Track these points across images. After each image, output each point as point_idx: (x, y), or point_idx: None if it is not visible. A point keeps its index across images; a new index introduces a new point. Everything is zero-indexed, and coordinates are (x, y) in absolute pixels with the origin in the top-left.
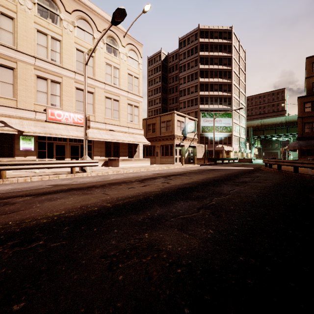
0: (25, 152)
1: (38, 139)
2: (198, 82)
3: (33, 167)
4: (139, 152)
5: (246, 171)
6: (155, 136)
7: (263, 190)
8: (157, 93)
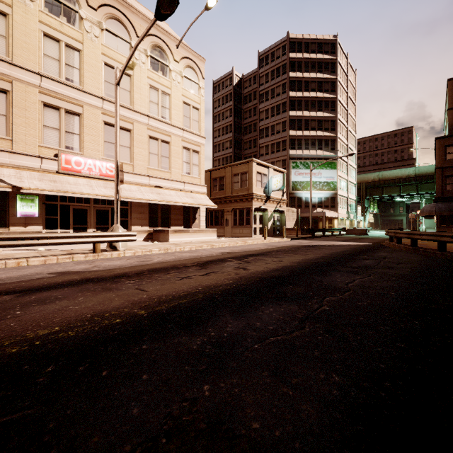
0: (25, 219)
1: (45, 199)
2: (287, 117)
3: (31, 243)
4: (199, 219)
5: (363, 249)
6: (223, 195)
7: (401, 281)
8: (227, 133)
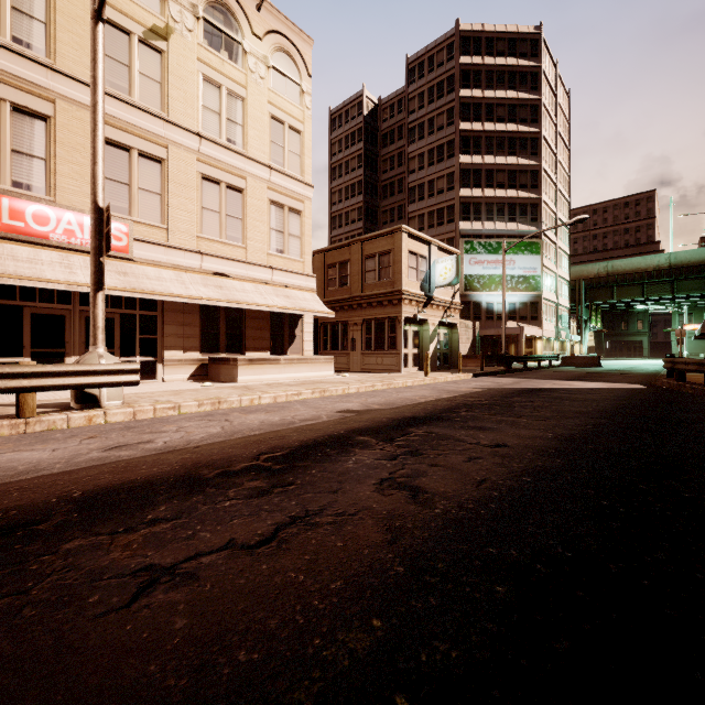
0: None
1: None
2: (456, 165)
3: None
4: (302, 338)
5: (654, 401)
6: (347, 295)
7: None
8: (354, 196)
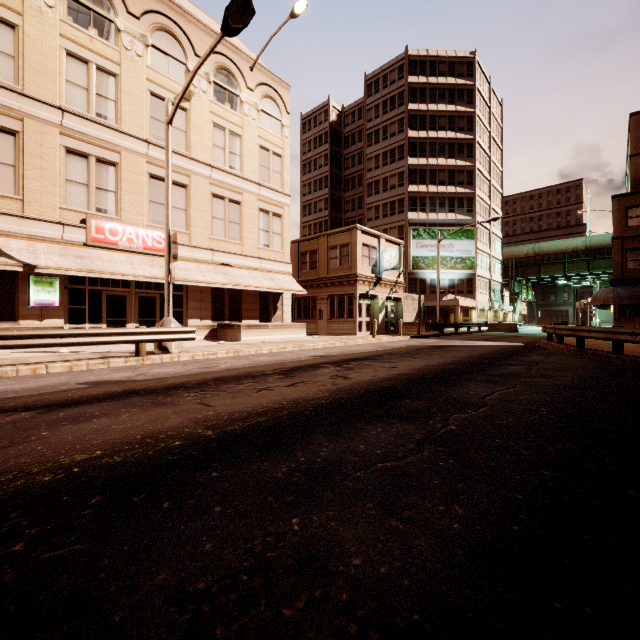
0: (40, 310)
1: (68, 282)
2: (405, 166)
3: (51, 343)
4: (282, 310)
5: (510, 352)
6: (316, 276)
7: (557, 394)
8: (321, 189)
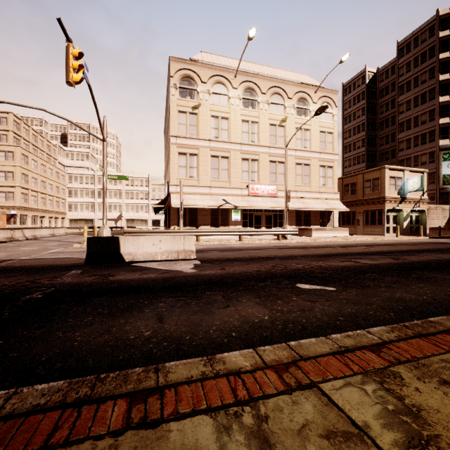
0: (235, 222)
1: (242, 211)
2: (436, 104)
3: (256, 234)
4: (333, 220)
5: None
6: (355, 199)
7: None
8: (359, 132)
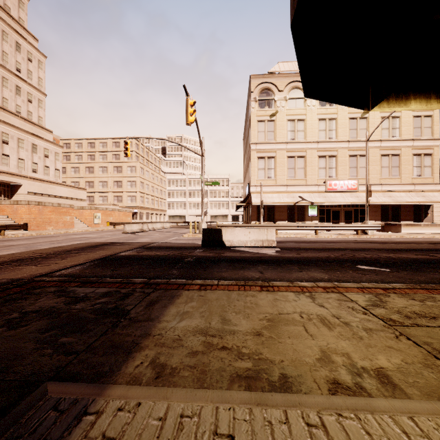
0: (311, 217)
1: (319, 206)
2: None
3: (332, 229)
4: (432, 215)
5: None
6: None
7: None
8: None
